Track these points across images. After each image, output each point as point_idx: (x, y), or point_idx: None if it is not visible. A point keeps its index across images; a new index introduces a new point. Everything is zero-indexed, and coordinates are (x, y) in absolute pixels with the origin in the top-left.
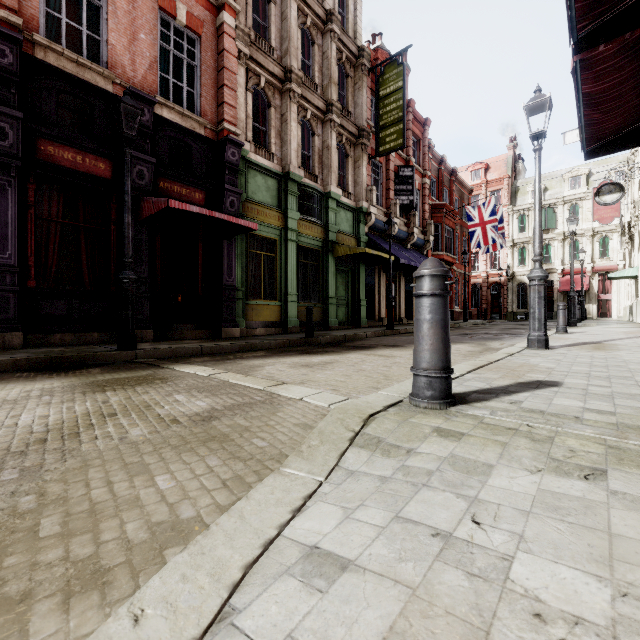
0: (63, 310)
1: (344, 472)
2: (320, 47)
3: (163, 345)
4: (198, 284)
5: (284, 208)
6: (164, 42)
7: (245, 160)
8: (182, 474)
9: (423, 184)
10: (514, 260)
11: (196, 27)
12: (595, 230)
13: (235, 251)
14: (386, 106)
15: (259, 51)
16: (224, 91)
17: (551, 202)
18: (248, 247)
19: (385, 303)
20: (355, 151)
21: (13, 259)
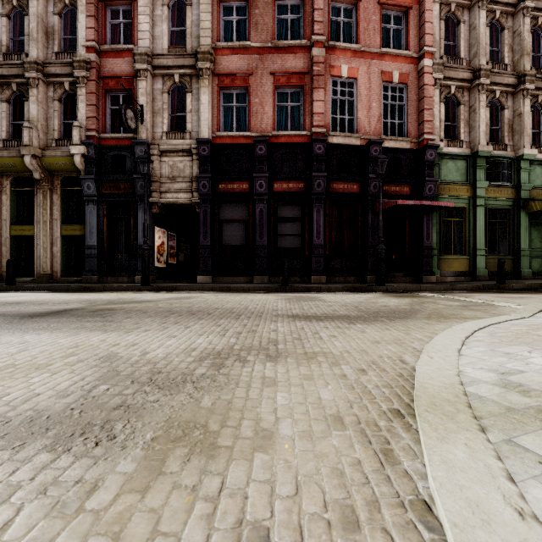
0: (339, 265)
1: (535, 317)
2: (510, 28)
3: (393, 284)
4: (405, 247)
5: (472, 181)
6: (384, 99)
7: (438, 154)
8: (471, 313)
9: None
10: None
11: (404, 80)
12: None
13: (431, 222)
14: None
15: (450, 69)
16: (424, 113)
17: None
18: (441, 217)
19: None
20: None
21: (322, 242)
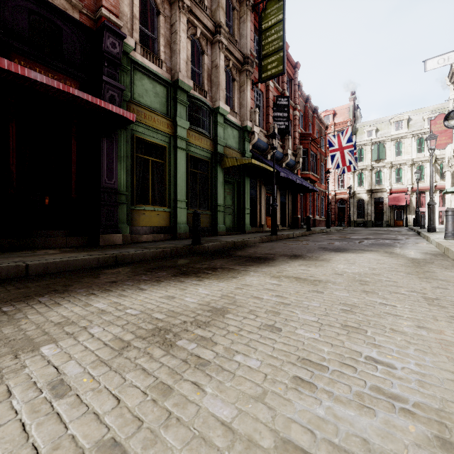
0: None
1: None
2: None
3: None
4: (71, 185)
5: (173, 116)
6: None
7: (130, 60)
8: None
9: (294, 116)
10: (355, 182)
11: None
12: (414, 160)
13: (117, 152)
14: (268, 37)
15: None
16: None
17: (382, 139)
18: (134, 150)
19: (265, 212)
20: (240, 77)
21: None
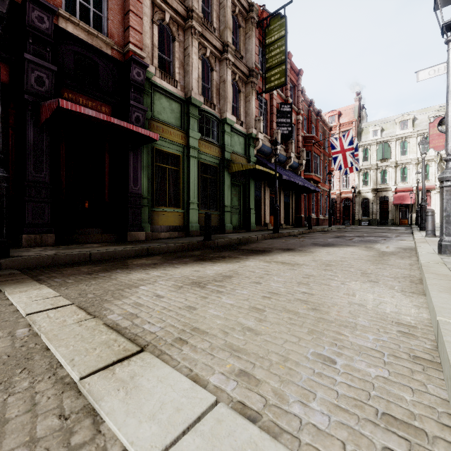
0: None
1: None
2: None
3: (53, 250)
4: (105, 191)
5: (186, 129)
6: None
7: (151, 83)
8: None
9: (297, 120)
10: (360, 181)
11: None
12: (419, 159)
13: (141, 163)
14: (271, 51)
15: None
16: (130, 16)
17: (387, 139)
18: (154, 160)
19: (269, 212)
20: (246, 88)
21: None
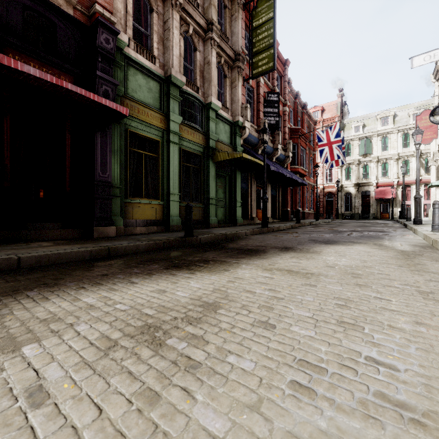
0: None
1: None
2: None
3: None
4: (65, 179)
5: (166, 111)
6: None
7: (124, 56)
8: None
9: (284, 111)
10: (342, 176)
11: None
12: (399, 155)
13: (110, 146)
14: (258, 35)
15: None
16: None
17: (368, 135)
18: (127, 144)
19: (255, 205)
20: (232, 73)
21: None
